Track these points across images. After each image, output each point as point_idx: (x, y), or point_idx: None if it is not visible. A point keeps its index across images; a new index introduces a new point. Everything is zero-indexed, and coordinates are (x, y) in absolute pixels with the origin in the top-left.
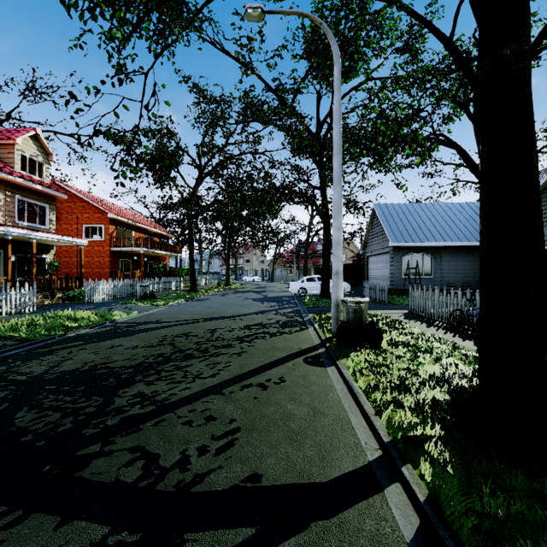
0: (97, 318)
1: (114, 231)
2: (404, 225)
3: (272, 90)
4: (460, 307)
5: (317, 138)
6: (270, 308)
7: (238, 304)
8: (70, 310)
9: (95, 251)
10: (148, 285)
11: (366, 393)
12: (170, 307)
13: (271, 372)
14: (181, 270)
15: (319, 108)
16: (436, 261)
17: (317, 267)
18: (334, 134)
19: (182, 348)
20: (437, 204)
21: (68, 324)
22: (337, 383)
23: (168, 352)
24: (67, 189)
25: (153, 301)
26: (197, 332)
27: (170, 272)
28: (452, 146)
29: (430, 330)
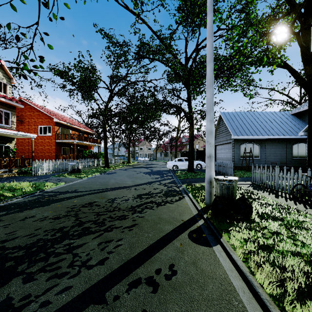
0: (32, 188)
1: (58, 129)
2: (241, 125)
3: (156, 35)
4: (300, 182)
5: (186, 67)
6: (155, 180)
7: (133, 176)
8: (15, 182)
9: (46, 142)
10: (75, 164)
11: (278, 303)
12: (88, 178)
13: (160, 255)
14: (100, 154)
15: (187, 48)
16: (262, 148)
17: (182, 152)
18: (207, 46)
19: (83, 220)
20: (260, 112)
21: (6, 194)
22: (232, 275)
23: (69, 225)
24: (28, 103)
25: (78, 174)
26: (100, 202)
27: (94, 155)
28: (284, 66)
29: (281, 200)
